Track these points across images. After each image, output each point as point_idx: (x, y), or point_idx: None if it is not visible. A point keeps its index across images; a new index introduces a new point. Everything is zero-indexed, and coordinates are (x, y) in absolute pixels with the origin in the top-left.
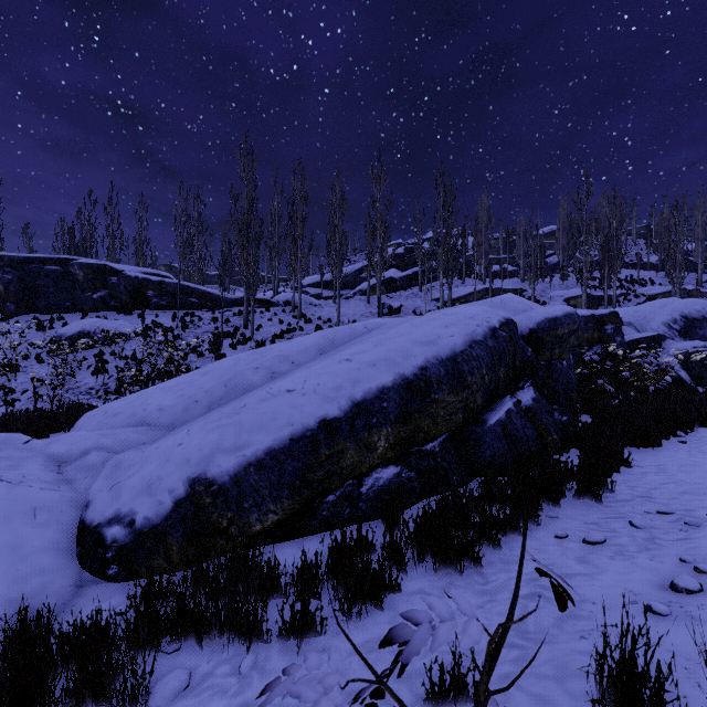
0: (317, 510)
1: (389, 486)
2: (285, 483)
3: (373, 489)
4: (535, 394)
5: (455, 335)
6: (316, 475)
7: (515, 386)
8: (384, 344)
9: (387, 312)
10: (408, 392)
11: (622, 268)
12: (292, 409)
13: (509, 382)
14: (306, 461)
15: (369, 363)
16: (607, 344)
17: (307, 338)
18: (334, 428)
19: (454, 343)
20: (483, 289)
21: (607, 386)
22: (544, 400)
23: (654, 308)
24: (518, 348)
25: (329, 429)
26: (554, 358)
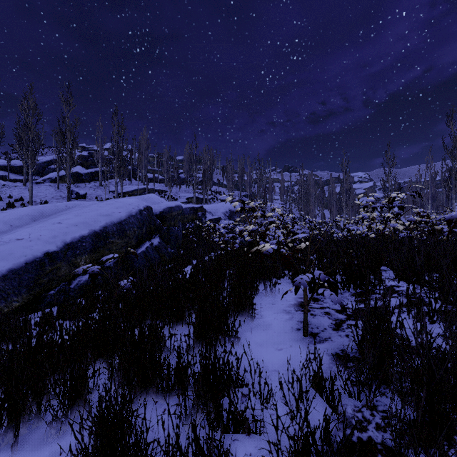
0: (44, 299)
1: (87, 283)
2: (24, 285)
3: (78, 286)
4: (160, 240)
5: (122, 212)
6: (44, 280)
7: (151, 237)
8: (82, 215)
9: (75, 196)
10: (97, 238)
11: (214, 185)
12: (24, 248)
13: (148, 235)
14: (37, 273)
15: (74, 225)
16: (199, 221)
17: (21, 210)
18: (54, 256)
19: (121, 215)
20: (143, 188)
21: (194, 238)
22: (164, 243)
23: (220, 206)
24: (152, 219)
25: (51, 257)
26: (171, 226)
